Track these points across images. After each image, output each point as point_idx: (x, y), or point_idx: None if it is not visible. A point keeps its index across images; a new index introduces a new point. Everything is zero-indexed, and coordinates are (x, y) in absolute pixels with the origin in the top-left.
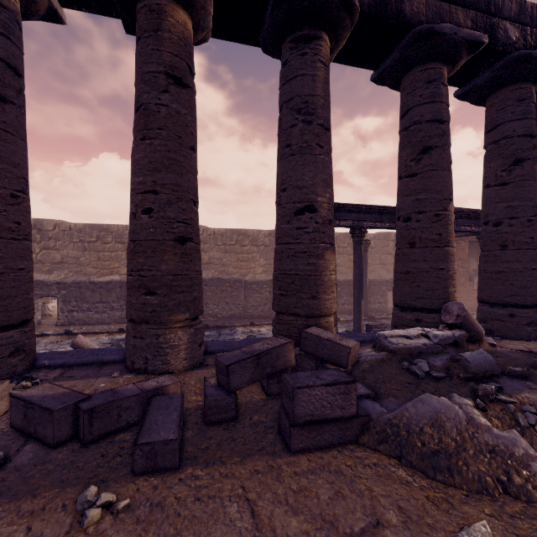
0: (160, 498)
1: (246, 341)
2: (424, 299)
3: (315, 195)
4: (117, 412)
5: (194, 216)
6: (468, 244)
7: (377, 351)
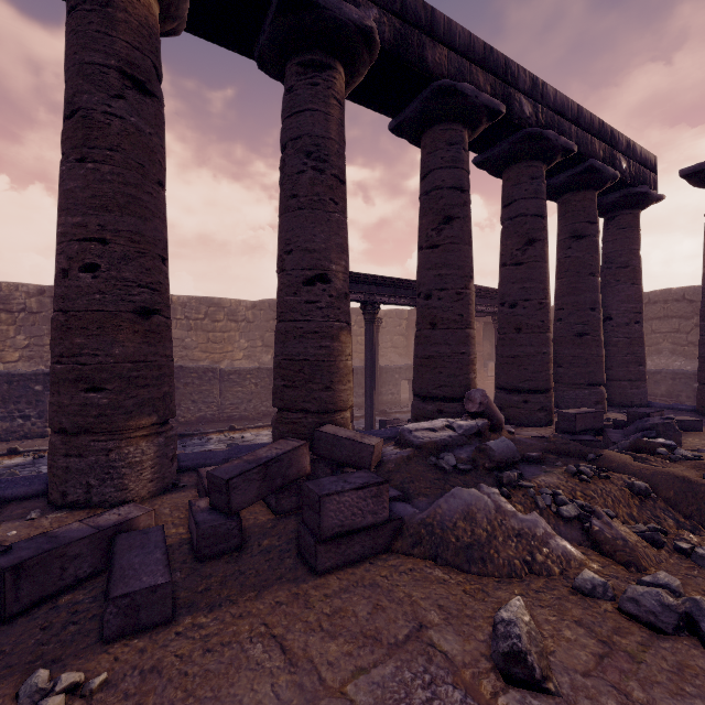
0: (153, 662)
1: (235, 450)
2: (446, 387)
3: (328, 262)
4: (59, 564)
5: (163, 280)
6: (483, 326)
7: (401, 449)
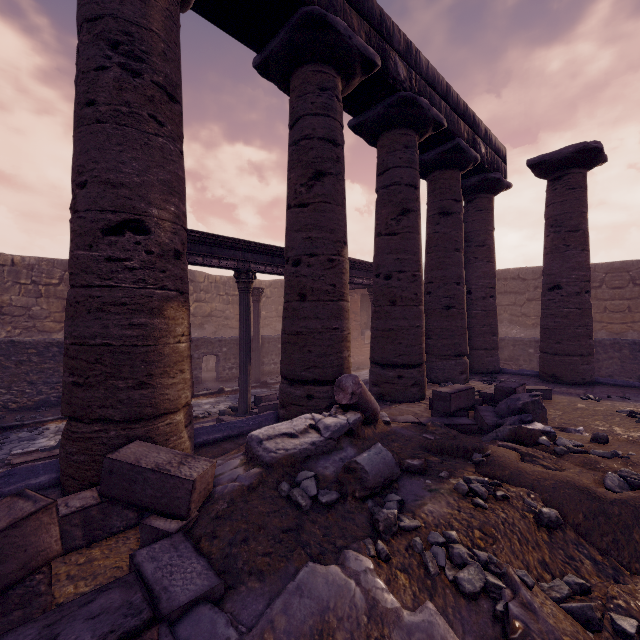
0: None
1: (0, 481)
2: (317, 369)
3: (145, 204)
4: None
5: None
6: (360, 297)
7: (247, 467)
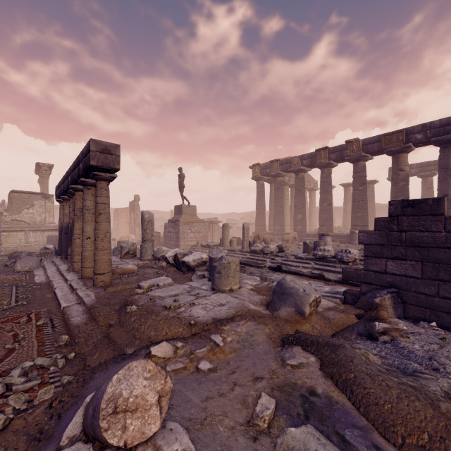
0: None
1: None
2: None
3: None
4: None
5: None
6: None
7: None
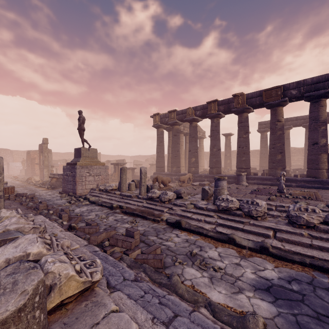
0: None
1: None
2: None
3: None
4: None
5: (289, 154)
6: None
7: None
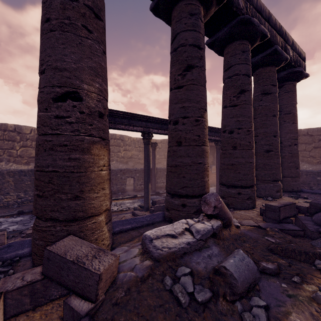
0: None
1: (3, 250)
2: (188, 188)
3: (79, 81)
4: None
5: None
6: (209, 147)
7: (142, 257)
